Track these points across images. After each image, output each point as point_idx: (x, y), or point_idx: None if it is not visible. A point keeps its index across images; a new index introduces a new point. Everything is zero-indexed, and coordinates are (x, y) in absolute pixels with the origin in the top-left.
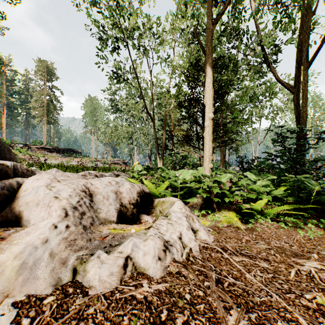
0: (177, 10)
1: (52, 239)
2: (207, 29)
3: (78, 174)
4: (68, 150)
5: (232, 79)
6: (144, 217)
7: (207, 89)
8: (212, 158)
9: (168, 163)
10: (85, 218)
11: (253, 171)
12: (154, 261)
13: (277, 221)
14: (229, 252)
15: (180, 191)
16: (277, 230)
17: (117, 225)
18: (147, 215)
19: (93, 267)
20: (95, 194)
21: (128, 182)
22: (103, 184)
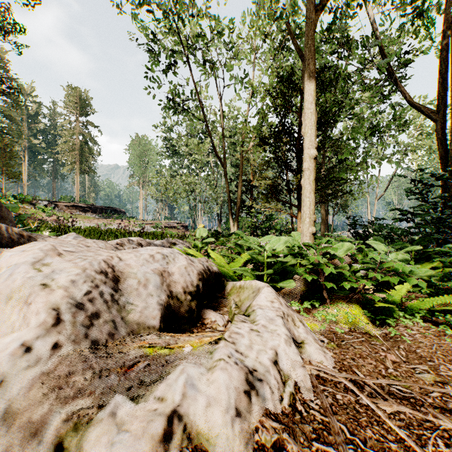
0: (259, 7)
1: (15, 378)
2: (307, 20)
3: (107, 243)
4: (107, 208)
5: (342, 100)
6: (210, 315)
7: (307, 112)
8: (314, 218)
9: (245, 226)
10: (98, 324)
11: (376, 238)
12: (227, 420)
13: (432, 322)
14: (368, 389)
15: (266, 269)
16: (439, 341)
17: (161, 334)
18: (215, 309)
19: (96, 443)
20: (124, 277)
21: (183, 256)
22: (141, 258)
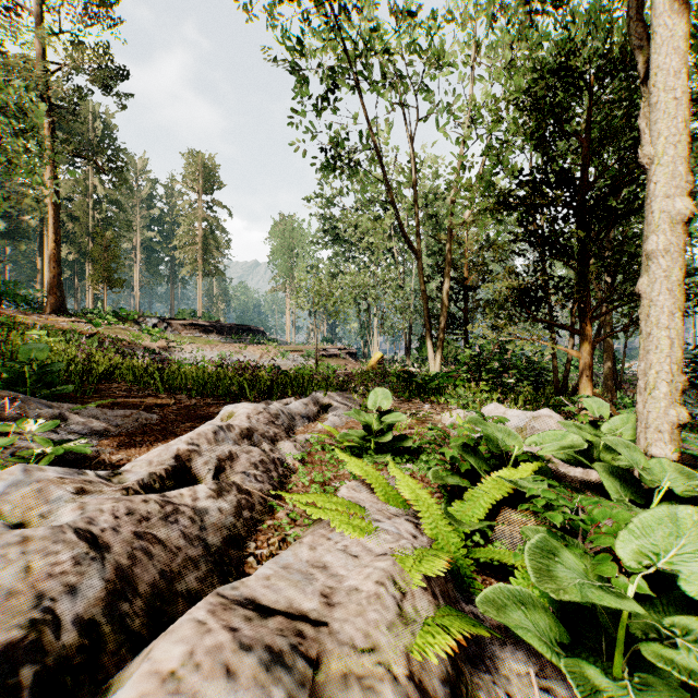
0: None
1: None
2: None
3: (64, 535)
4: (239, 327)
5: None
6: None
7: (664, 100)
8: (681, 382)
9: (451, 355)
10: None
11: None
12: None
13: None
14: None
15: None
16: None
17: None
18: None
19: None
20: None
21: None
22: None
